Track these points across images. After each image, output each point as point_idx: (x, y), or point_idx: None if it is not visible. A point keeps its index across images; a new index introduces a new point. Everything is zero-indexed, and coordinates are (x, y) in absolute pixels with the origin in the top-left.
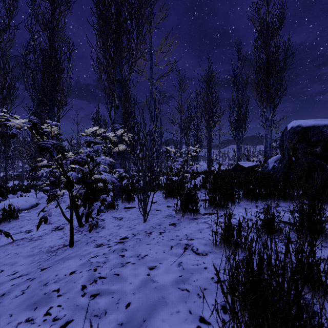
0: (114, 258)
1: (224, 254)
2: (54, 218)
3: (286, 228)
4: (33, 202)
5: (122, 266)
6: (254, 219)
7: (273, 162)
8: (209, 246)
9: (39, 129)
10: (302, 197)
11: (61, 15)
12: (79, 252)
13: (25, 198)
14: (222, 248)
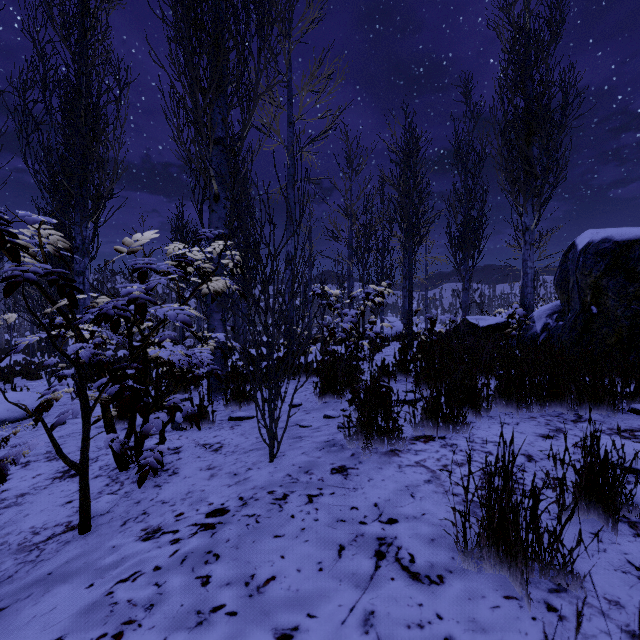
0: (179, 589)
1: (493, 582)
2: (69, 443)
3: (632, 488)
4: (34, 402)
5: (199, 623)
6: (537, 454)
7: (544, 316)
8: (443, 548)
9: (9, 236)
10: (636, 397)
11: (100, 8)
12: (95, 555)
13: (18, 393)
14: (485, 561)
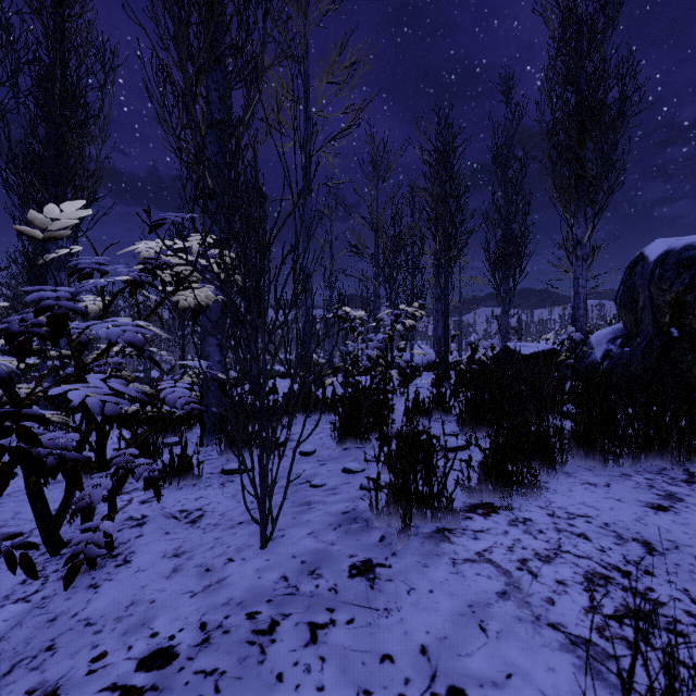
0: None
1: None
2: (6, 506)
3: None
4: None
5: None
6: (657, 541)
7: (605, 342)
8: None
9: None
10: None
11: None
12: None
13: None
14: None
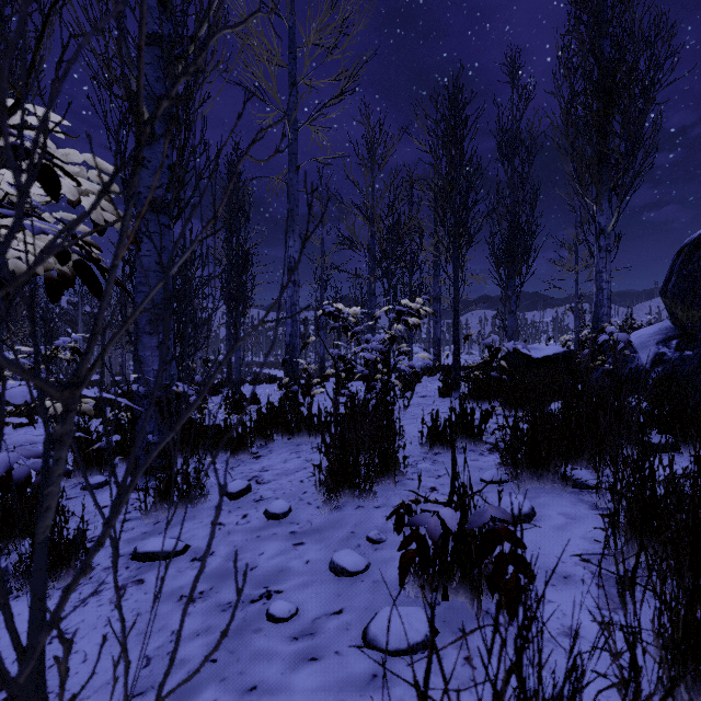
0: None
1: None
2: None
3: None
4: None
5: None
6: None
7: (653, 343)
8: None
9: None
10: None
11: None
12: None
13: None
14: None
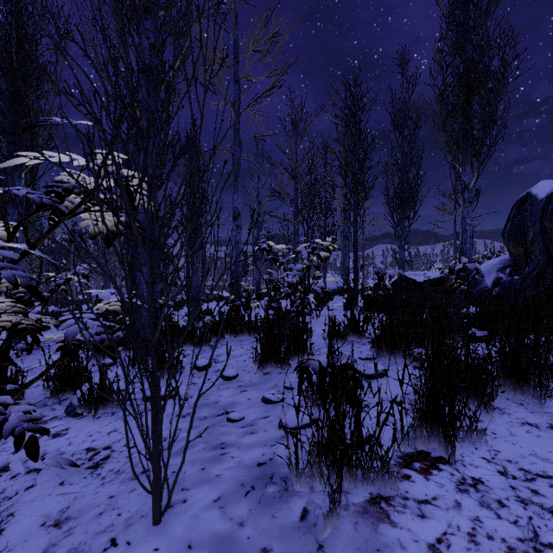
0: None
1: None
2: None
3: None
4: None
5: None
6: None
7: (494, 271)
8: None
9: None
10: None
11: None
12: None
13: None
14: None
